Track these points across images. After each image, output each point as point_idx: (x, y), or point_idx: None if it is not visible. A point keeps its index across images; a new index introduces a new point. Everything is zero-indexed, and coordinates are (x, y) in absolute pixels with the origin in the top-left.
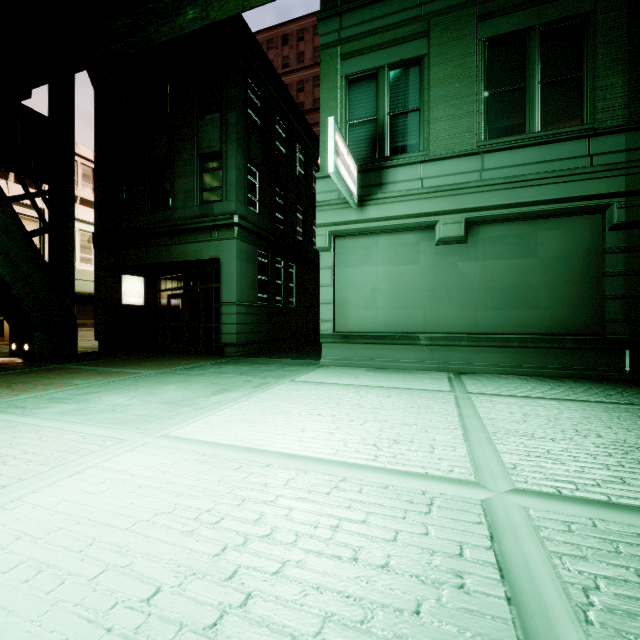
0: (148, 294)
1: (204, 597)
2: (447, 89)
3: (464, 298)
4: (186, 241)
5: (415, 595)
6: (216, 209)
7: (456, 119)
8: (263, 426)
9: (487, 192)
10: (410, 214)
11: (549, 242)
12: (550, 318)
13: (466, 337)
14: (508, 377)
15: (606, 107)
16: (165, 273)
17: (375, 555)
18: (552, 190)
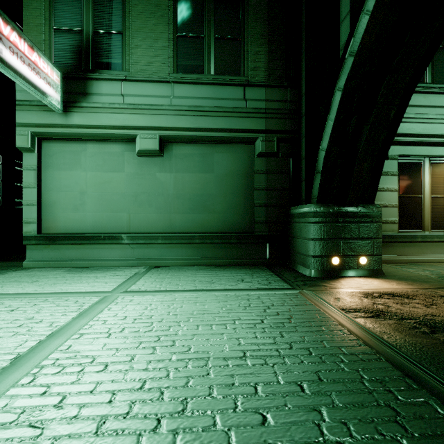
0: None
1: None
2: (146, 22)
3: (161, 203)
4: None
5: None
6: None
7: (153, 50)
8: None
9: (176, 116)
10: (113, 125)
11: (222, 162)
12: (222, 220)
13: (161, 236)
14: (189, 268)
15: (255, 67)
16: None
17: None
18: (221, 121)
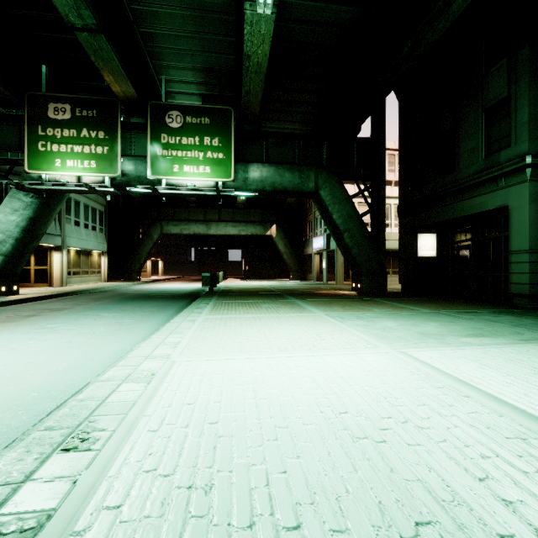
0: (440, 247)
1: (362, 427)
2: None
3: None
4: (470, 196)
5: (515, 531)
6: (502, 157)
7: None
8: (493, 371)
9: None
10: None
11: None
12: None
13: None
14: None
15: None
16: (454, 228)
17: (505, 491)
18: None
